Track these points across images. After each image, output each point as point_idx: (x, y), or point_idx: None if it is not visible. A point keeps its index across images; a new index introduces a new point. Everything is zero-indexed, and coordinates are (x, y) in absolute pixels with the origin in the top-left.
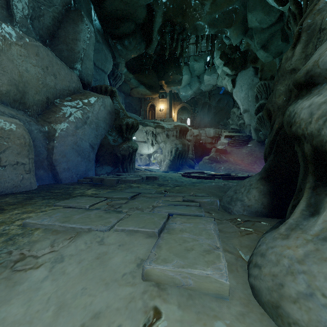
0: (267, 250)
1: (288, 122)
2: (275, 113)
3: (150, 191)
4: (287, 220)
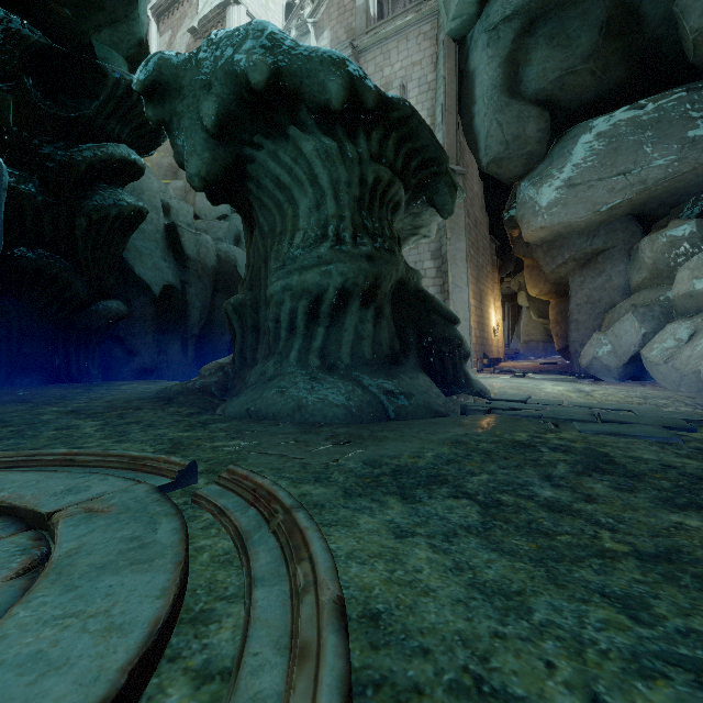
0: (484, 387)
1: (461, 339)
2: (382, 295)
3: (587, 426)
4: (472, 379)
